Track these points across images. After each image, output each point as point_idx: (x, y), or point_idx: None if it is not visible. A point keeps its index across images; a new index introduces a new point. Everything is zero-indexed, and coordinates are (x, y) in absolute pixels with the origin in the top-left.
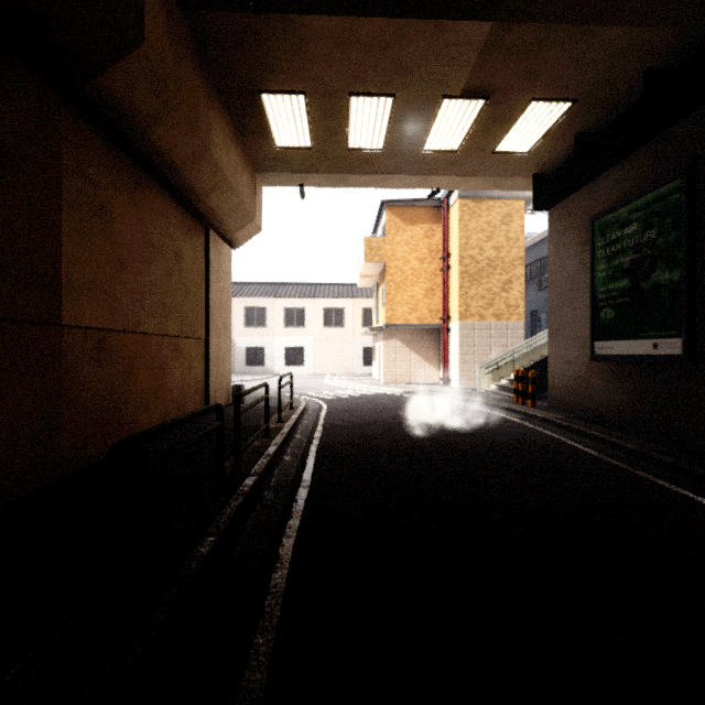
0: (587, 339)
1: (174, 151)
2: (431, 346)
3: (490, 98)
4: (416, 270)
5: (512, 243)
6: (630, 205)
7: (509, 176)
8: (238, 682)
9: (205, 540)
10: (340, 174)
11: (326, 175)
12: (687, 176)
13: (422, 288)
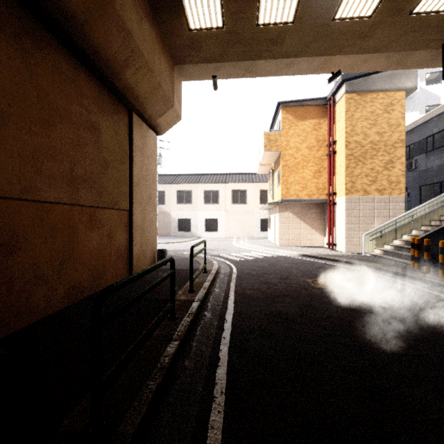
0: None
1: None
2: (317, 217)
3: None
4: (306, 156)
5: (394, 129)
6: None
7: (415, 49)
8: None
9: None
10: (249, 61)
11: (236, 63)
12: None
13: (311, 170)
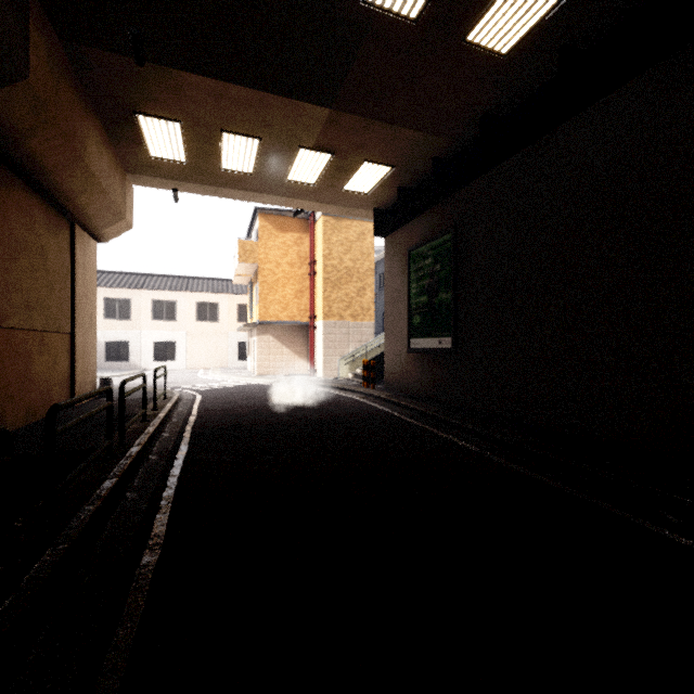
0: (406, 337)
1: (47, 158)
2: (301, 341)
3: (335, 154)
4: (287, 273)
5: (365, 257)
6: (428, 245)
7: (357, 208)
8: (149, 531)
9: (108, 481)
10: (214, 186)
11: (200, 185)
12: (453, 233)
13: (292, 289)
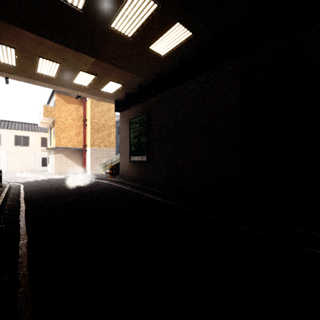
0: (129, 156)
1: None
2: (78, 157)
3: (97, 76)
4: (71, 124)
5: (111, 119)
6: (137, 118)
7: (107, 98)
8: (18, 235)
9: None
10: (32, 79)
11: (23, 78)
12: (147, 115)
13: (74, 132)
